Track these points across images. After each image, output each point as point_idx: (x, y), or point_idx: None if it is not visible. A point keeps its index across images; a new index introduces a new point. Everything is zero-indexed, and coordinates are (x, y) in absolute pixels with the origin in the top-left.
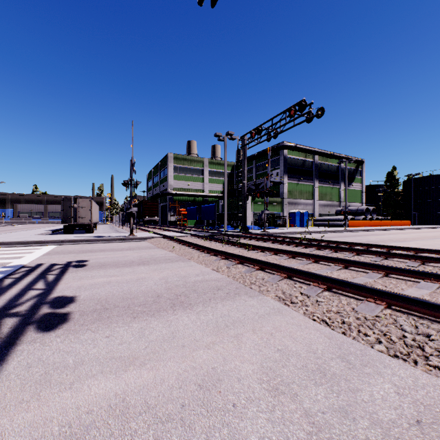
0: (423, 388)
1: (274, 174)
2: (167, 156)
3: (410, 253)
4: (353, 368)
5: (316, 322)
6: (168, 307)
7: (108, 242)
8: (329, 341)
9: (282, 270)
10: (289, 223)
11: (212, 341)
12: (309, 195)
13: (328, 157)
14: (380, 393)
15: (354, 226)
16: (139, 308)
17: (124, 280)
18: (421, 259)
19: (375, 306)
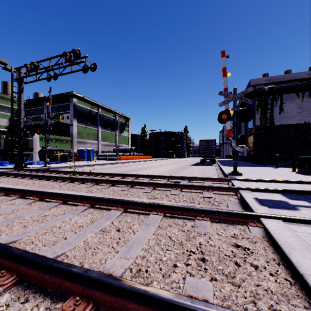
0: None
1: (65, 117)
2: None
3: (148, 179)
4: None
5: None
6: None
7: None
8: None
9: None
10: (78, 158)
11: None
12: (95, 137)
13: (108, 111)
14: None
15: (123, 159)
16: None
17: None
18: (153, 185)
19: None
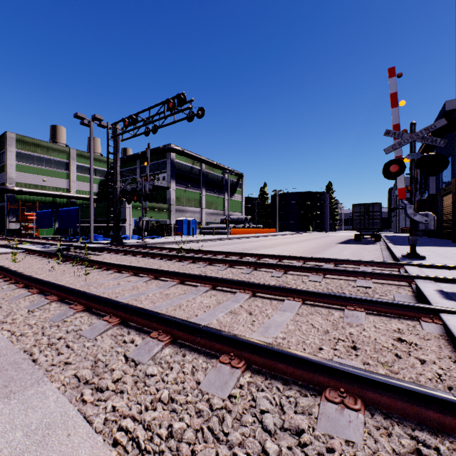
0: None
1: (161, 178)
2: (4, 136)
3: (275, 260)
4: None
5: (115, 453)
6: None
7: None
8: None
9: (117, 309)
10: (177, 232)
11: None
12: (197, 203)
13: (214, 167)
14: None
15: (235, 234)
16: None
17: None
18: (284, 268)
19: (229, 372)
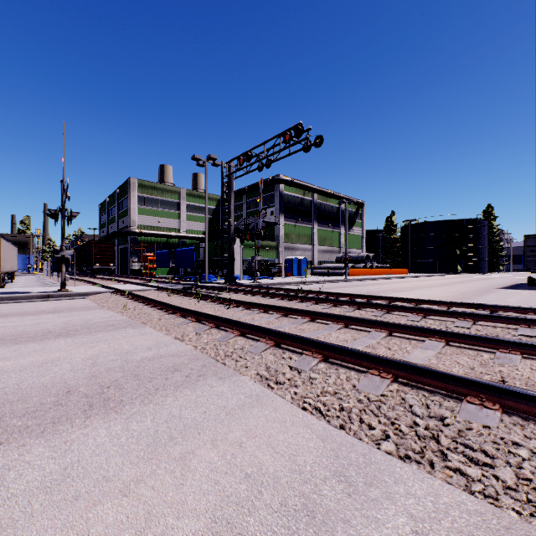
0: (446, 513)
1: (269, 213)
2: (128, 182)
3: (410, 305)
4: (355, 494)
5: (307, 412)
6: (77, 413)
7: (21, 301)
8: (323, 445)
9: (269, 335)
10: (286, 272)
11: (137, 475)
12: (308, 239)
13: (328, 197)
14: None
15: (355, 275)
16: (21, 420)
17: (16, 367)
18: (422, 312)
19: (379, 380)
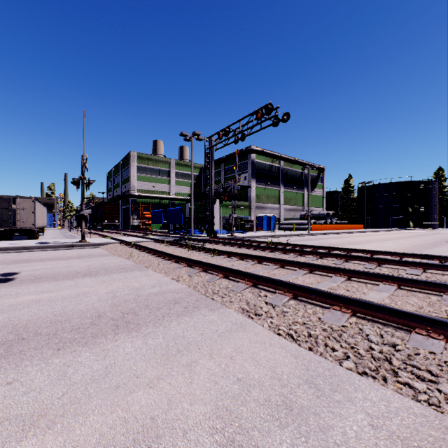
0: (396, 414)
1: (242, 178)
2: (129, 155)
3: (366, 255)
4: (322, 396)
5: (282, 337)
6: (108, 331)
7: (52, 249)
8: (296, 361)
9: (247, 277)
10: (257, 227)
11: (158, 375)
12: (276, 200)
13: (293, 163)
14: (353, 429)
15: (316, 230)
16: (70, 334)
17: (59, 297)
18: (377, 261)
19: (341, 314)
